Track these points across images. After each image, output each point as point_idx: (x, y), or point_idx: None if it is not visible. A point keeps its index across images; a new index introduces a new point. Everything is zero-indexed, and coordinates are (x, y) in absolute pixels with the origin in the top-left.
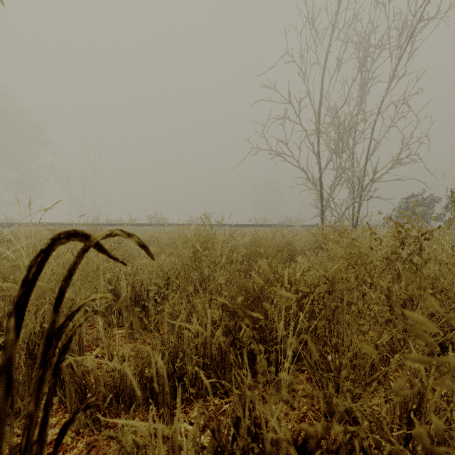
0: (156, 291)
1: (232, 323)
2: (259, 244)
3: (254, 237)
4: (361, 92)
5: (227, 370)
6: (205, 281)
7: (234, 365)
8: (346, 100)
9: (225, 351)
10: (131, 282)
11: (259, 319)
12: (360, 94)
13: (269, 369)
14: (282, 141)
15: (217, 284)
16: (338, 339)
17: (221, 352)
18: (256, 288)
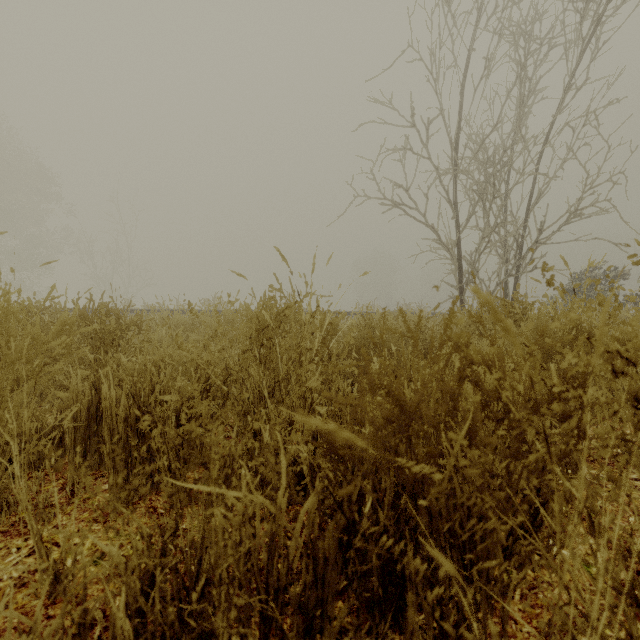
0: (176, 404)
1: (346, 492)
2: (373, 329)
3: (366, 319)
4: (520, 109)
5: (329, 607)
6: (279, 386)
7: (350, 594)
8: (498, 122)
9: (324, 557)
10: (127, 387)
11: (421, 477)
12: (519, 112)
13: (460, 632)
14: (401, 185)
15: (305, 391)
16: (566, 507)
17: (314, 561)
18: (407, 391)
